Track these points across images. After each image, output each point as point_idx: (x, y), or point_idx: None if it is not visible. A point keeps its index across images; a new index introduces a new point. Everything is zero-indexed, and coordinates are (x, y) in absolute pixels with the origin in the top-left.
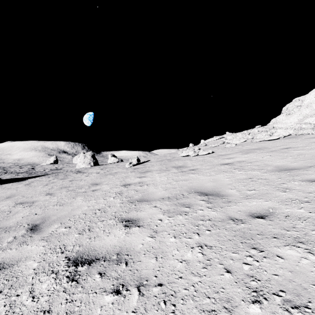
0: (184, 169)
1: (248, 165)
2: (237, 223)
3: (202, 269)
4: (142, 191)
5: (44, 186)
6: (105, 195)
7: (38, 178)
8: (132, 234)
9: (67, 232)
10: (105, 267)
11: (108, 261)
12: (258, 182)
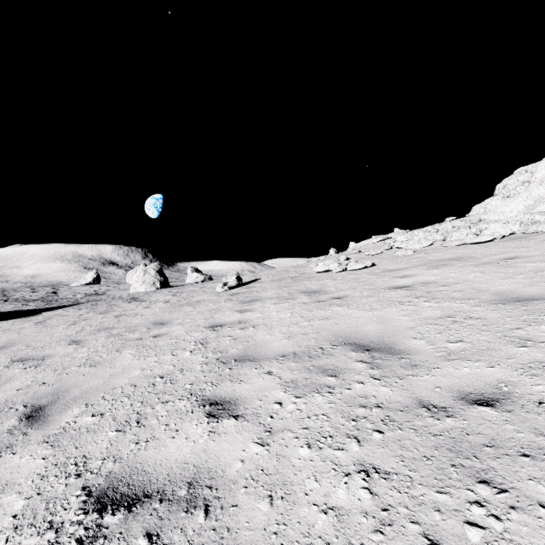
0: (322, 297)
1: (442, 290)
2: (437, 416)
3: (372, 536)
4: (244, 340)
5: (69, 326)
6: (176, 346)
7: (61, 310)
8: (221, 434)
9: (95, 425)
10: (161, 520)
11: (169, 501)
12: (467, 325)
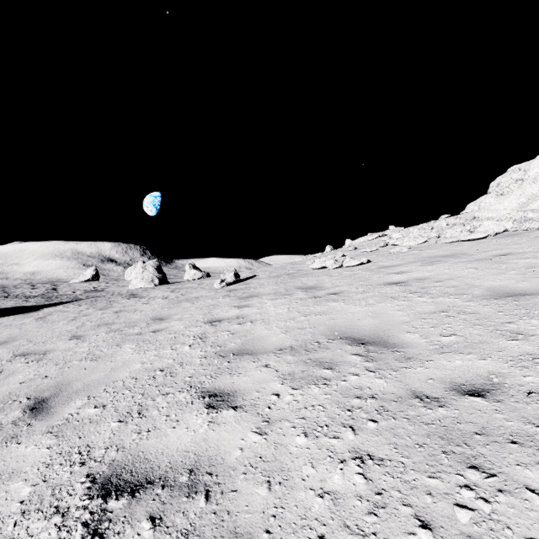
0: (318, 292)
1: (436, 286)
2: (430, 406)
3: (366, 518)
4: (242, 334)
5: (69, 321)
6: (175, 341)
7: (61, 307)
8: (221, 424)
9: (97, 416)
10: (164, 504)
11: (171, 487)
12: (460, 319)
